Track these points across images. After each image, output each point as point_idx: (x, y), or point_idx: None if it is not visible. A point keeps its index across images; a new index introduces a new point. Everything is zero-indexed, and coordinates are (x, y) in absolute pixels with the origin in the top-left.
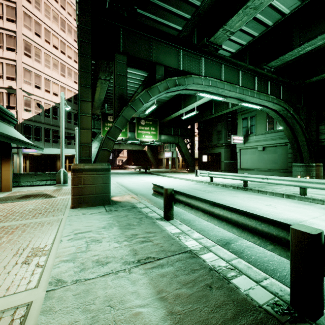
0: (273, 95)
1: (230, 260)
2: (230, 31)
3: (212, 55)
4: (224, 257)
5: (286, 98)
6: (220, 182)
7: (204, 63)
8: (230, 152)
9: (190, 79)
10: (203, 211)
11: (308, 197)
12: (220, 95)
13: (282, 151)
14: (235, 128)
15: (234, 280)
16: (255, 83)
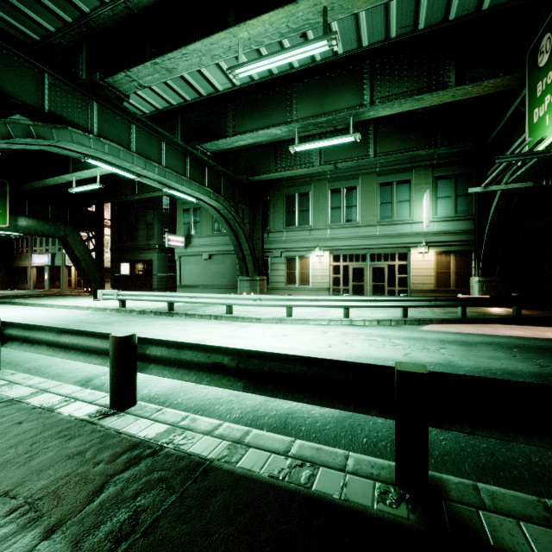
0: (213, 187)
1: (72, 393)
2: (138, 82)
3: (113, 104)
4: (64, 393)
5: (229, 194)
6: (139, 307)
7: (98, 112)
8: (168, 259)
9: (65, 133)
10: (49, 344)
11: (233, 316)
12: (130, 171)
13: (230, 261)
14: (176, 222)
15: (62, 408)
16: (186, 164)
